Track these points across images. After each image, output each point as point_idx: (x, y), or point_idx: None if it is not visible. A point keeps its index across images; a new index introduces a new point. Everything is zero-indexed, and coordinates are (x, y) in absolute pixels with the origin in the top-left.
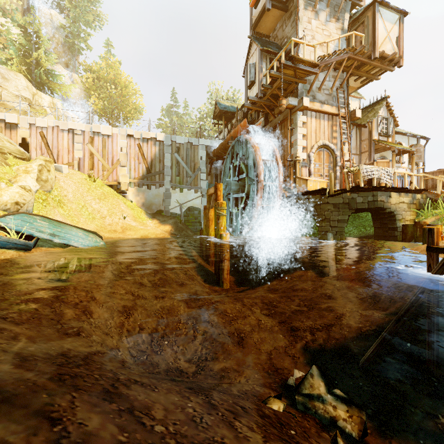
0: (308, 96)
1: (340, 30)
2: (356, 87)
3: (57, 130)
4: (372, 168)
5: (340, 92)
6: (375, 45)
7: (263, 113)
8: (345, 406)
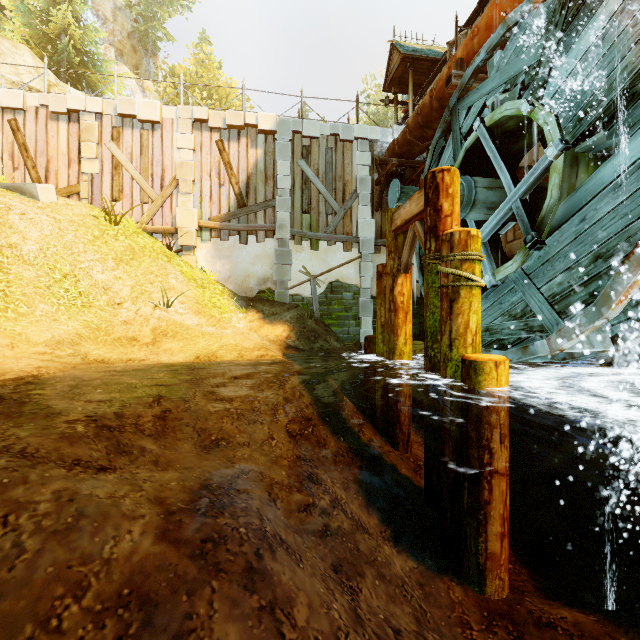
0: None
1: None
2: None
3: (46, 116)
4: None
5: None
6: None
7: None
8: None
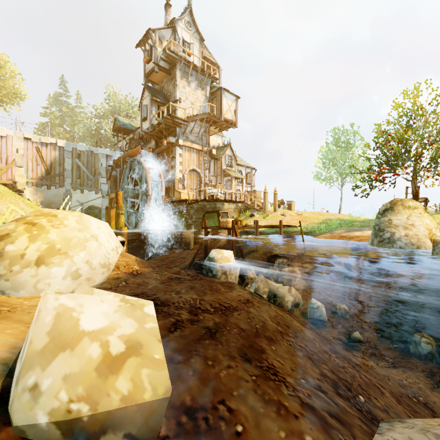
0: (183, 137)
1: (205, 96)
2: (217, 131)
3: None
4: (212, 189)
5: (204, 136)
6: (222, 113)
7: (155, 139)
8: None
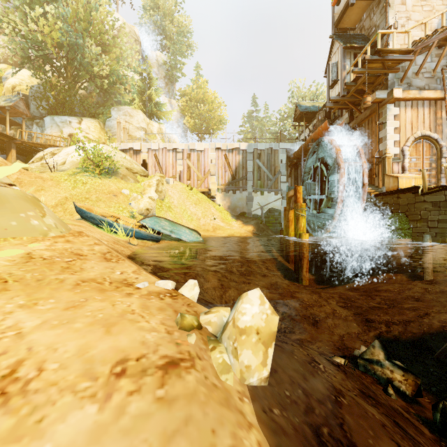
0: (401, 85)
1: None
2: None
3: (165, 151)
4: None
5: None
6: None
7: (348, 109)
8: (401, 371)
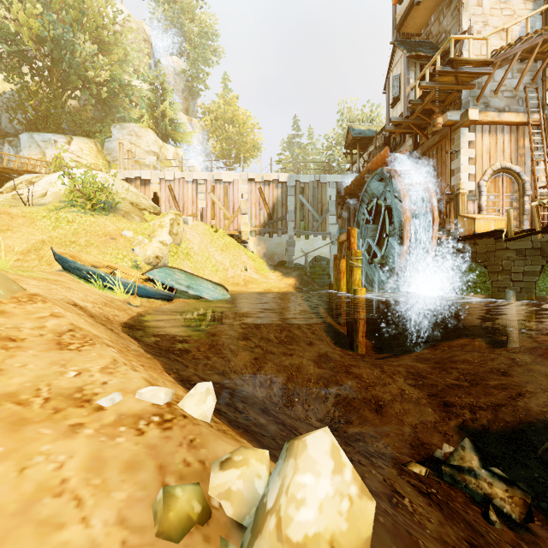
0: (477, 105)
1: (532, 3)
2: None
3: (183, 182)
4: None
5: (530, 91)
6: None
7: (412, 134)
8: (504, 484)
